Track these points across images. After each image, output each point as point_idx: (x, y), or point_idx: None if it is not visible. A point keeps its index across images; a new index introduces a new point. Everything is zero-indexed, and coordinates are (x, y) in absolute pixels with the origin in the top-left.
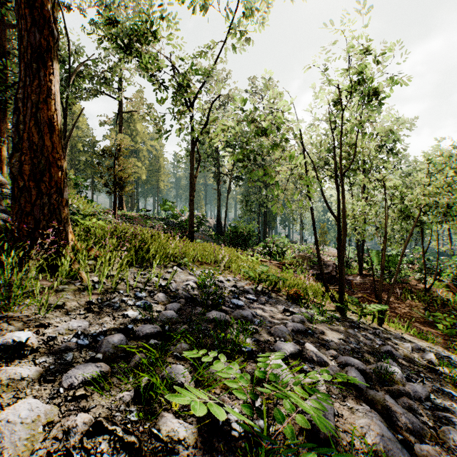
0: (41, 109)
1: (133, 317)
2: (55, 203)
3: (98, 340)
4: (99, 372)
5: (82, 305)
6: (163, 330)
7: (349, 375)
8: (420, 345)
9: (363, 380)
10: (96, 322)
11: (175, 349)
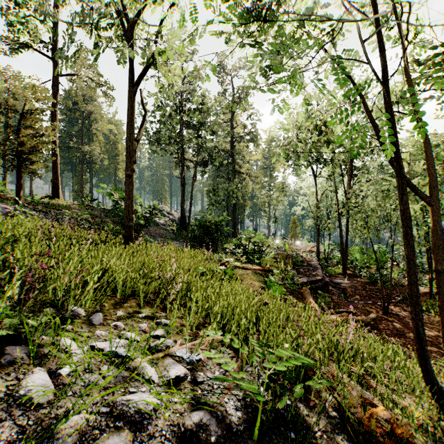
0: None
1: None
2: None
3: None
4: None
5: None
6: None
7: None
8: None
9: None
10: None
11: None
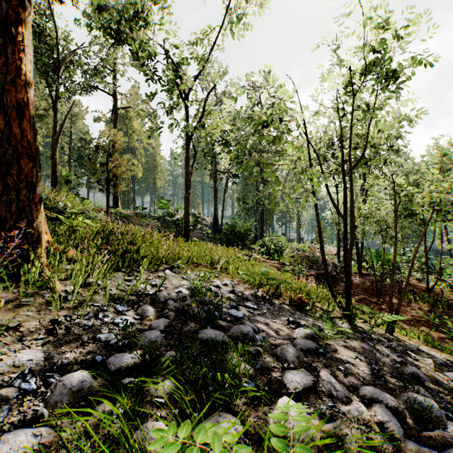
0: (8, 91)
1: (107, 341)
2: (25, 199)
3: (50, 383)
4: (37, 445)
5: (44, 326)
6: (143, 361)
7: (380, 419)
8: (440, 359)
9: (398, 425)
10: (57, 350)
11: (155, 391)
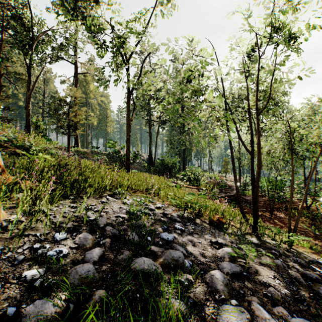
0: None
1: (33, 280)
2: None
3: None
4: None
5: None
6: (66, 309)
7: None
8: None
9: None
10: None
11: None
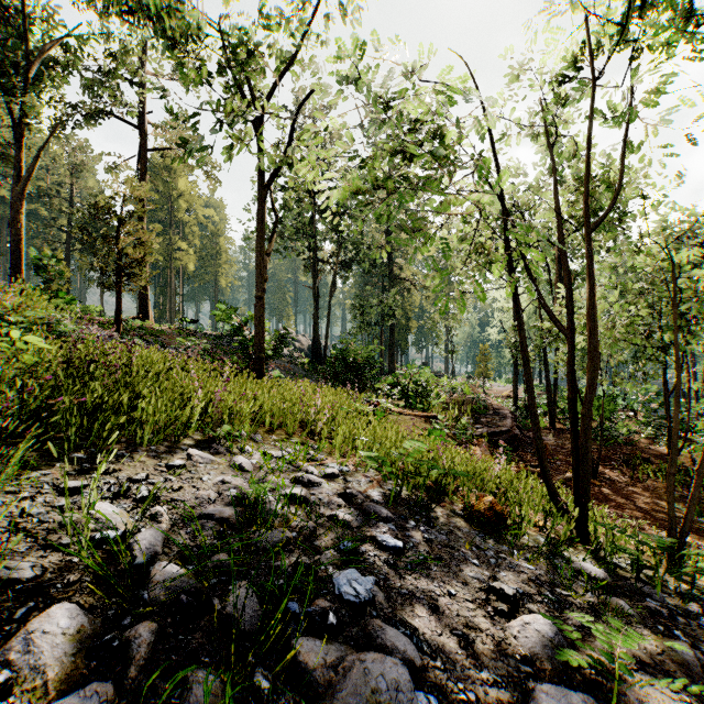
0: None
1: None
2: None
3: None
4: None
5: None
6: None
7: None
8: None
9: None
10: None
11: None
